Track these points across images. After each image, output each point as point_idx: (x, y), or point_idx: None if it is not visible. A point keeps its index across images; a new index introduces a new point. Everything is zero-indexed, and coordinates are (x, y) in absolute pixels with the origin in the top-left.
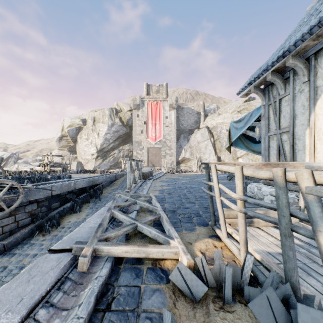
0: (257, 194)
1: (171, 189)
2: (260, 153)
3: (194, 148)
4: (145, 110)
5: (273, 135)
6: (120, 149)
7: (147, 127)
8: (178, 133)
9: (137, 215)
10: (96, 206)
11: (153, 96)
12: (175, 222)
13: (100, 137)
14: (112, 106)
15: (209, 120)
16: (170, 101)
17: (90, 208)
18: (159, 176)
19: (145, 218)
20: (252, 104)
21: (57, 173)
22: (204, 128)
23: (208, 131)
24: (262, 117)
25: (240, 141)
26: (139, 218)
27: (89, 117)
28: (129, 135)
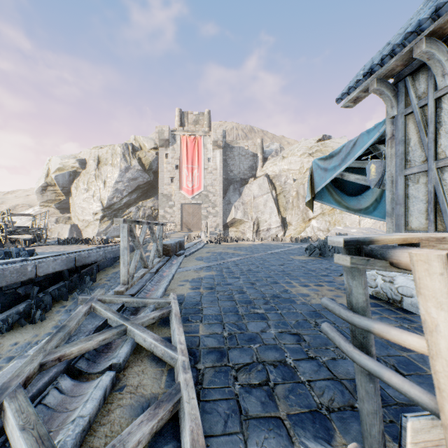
0: (383, 289)
1: (215, 276)
2: (357, 212)
3: (248, 205)
4: (177, 148)
5: (419, 172)
6: (139, 206)
7: (180, 174)
8: (226, 183)
9: (112, 385)
10: (78, 306)
11: (190, 129)
12: (225, 425)
13: (108, 187)
14: (128, 141)
15: (269, 165)
16: (214, 136)
17: (65, 311)
18: (195, 250)
19: (115, 442)
20: (328, 144)
21: (19, 245)
22: (263, 177)
23: (268, 181)
24: (387, 141)
25: (328, 192)
26: (113, 401)
27: (91, 157)
28: (154, 184)
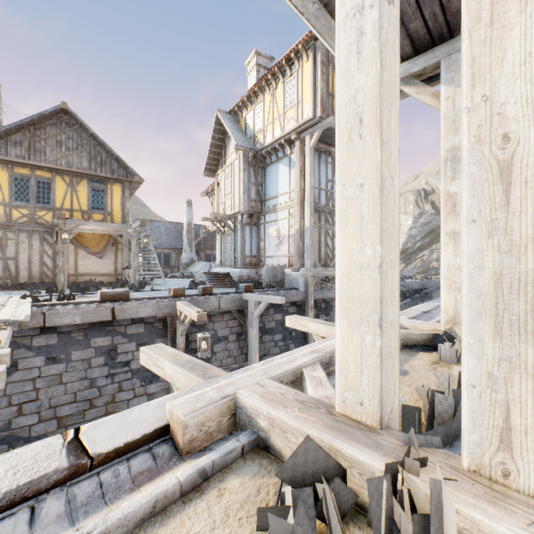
0: None
1: None
2: None
3: None
4: None
5: None
6: (432, 249)
7: None
8: None
9: None
10: None
11: None
12: None
13: (401, 234)
14: (418, 187)
15: None
16: None
17: None
18: None
19: None
20: None
21: None
22: None
23: None
24: None
25: None
26: None
27: None
28: None
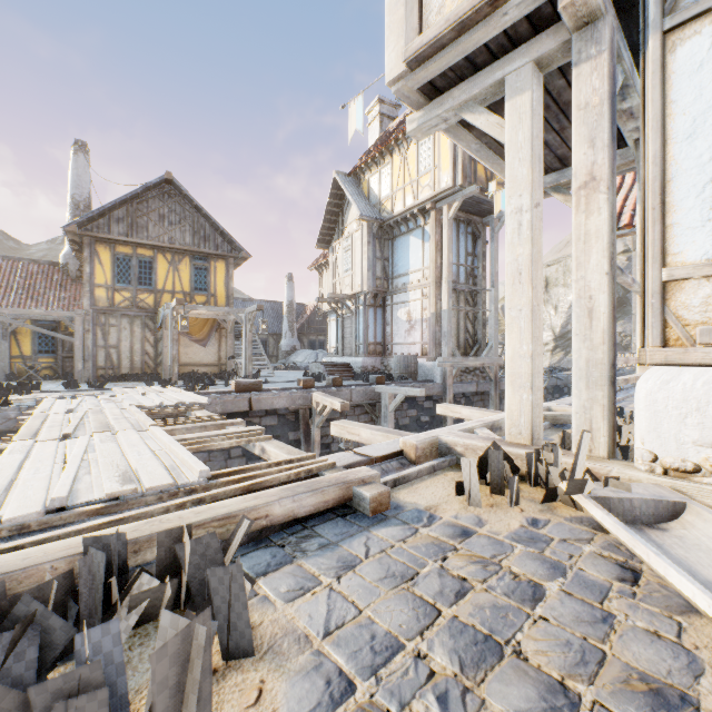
0: None
1: None
2: None
3: None
4: None
5: None
6: None
7: None
8: None
9: None
10: None
11: None
12: None
13: (560, 313)
14: None
15: None
16: None
17: None
18: None
19: None
20: None
21: None
22: None
23: None
24: None
25: None
26: None
27: None
28: (623, 302)
